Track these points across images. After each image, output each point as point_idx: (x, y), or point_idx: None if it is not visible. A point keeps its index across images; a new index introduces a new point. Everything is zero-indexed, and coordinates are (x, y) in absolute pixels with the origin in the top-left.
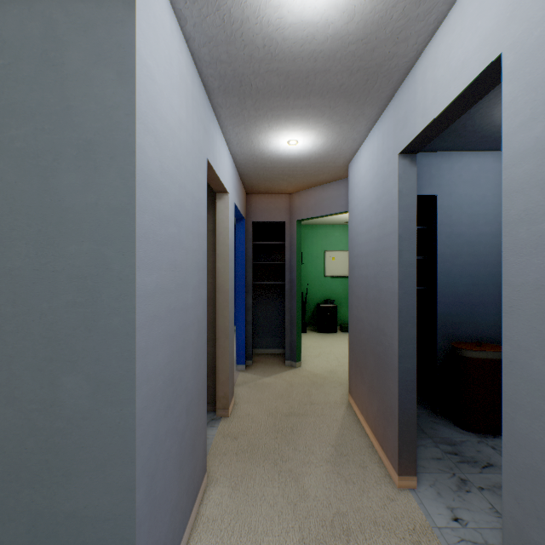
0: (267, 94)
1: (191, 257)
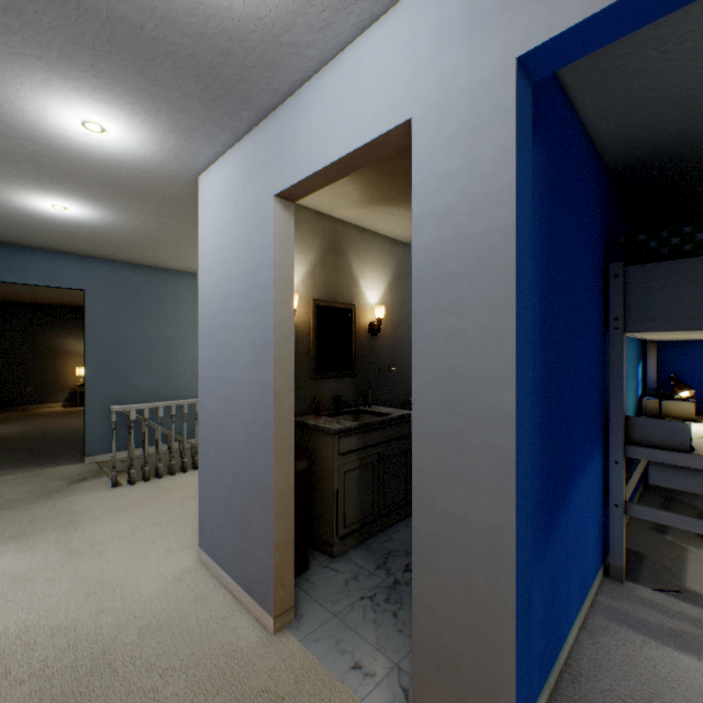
0: (188, 66)
1: (241, 336)
